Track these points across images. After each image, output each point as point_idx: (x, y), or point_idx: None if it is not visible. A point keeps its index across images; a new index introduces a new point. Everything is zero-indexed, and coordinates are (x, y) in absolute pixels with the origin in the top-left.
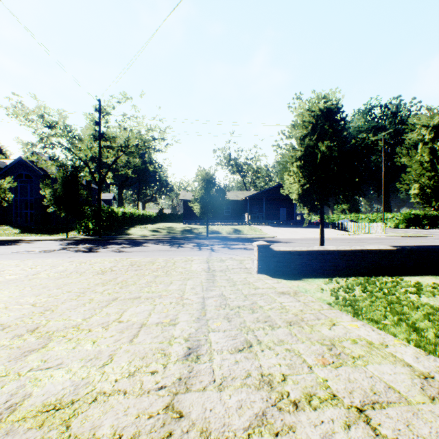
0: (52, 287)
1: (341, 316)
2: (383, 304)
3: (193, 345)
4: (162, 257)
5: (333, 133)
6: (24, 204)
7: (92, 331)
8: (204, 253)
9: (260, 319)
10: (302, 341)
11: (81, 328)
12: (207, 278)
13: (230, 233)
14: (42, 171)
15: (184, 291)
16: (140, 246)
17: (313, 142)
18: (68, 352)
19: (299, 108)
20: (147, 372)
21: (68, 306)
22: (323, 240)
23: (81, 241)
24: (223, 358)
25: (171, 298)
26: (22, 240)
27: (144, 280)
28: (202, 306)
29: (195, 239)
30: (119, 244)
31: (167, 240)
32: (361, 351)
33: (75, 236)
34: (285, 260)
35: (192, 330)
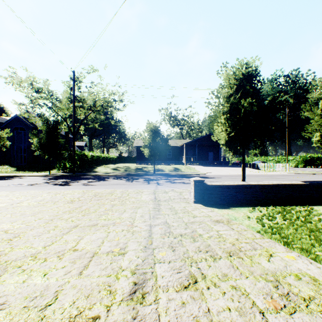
0: (28, 214)
1: (275, 246)
2: (306, 232)
3: (139, 279)
4: (119, 189)
5: (253, 92)
6: (19, 149)
7: (47, 261)
8: (151, 186)
9: (202, 248)
10: (245, 276)
11: (38, 258)
12: (154, 207)
13: (171, 171)
14: (32, 125)
15: (135, 219)
16: (103, 181)
17: (237, 99)
18: (16, 287)
19: (225, 73)
20: (89, 318)
21: (35, 233)
22: (244, 176)
23: (59, 176)
24: (169, 298)
25: (123, 225)
26: (16, 176)
27: (103, 208)
28: (149, 234)
29: (145, 175)
30: (88, 179)
31: (124, 176)
32: (309, 290)
33: (55, 173)
34: (216, 193)
35: (139, 260)
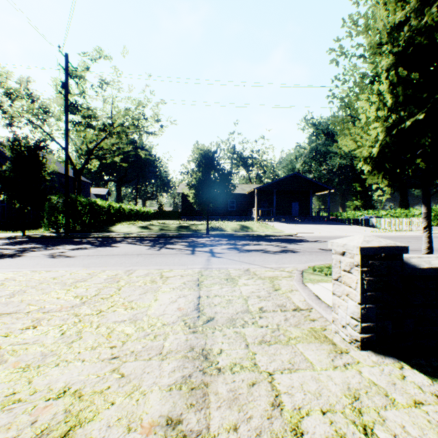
0: None
1: None
2: None
3: None
4: (113, 269)
5: None
6: None
7: None
8: (196, 260)
9: None
10: None
11: None
12: (167, 423)
13: (237, 230)
14: None
15: None
16: (104, 247)
17: (422, 31)
18: None
19: None
20: None
21: None
22: (431, 236)
23: (37, 239)
24: None
25: None
26: None
27: None
28: None
29: (191, 237)
30: (79, 244)
31: (153, 238)
32: None
33: (40, 233)
34: None
35: None
